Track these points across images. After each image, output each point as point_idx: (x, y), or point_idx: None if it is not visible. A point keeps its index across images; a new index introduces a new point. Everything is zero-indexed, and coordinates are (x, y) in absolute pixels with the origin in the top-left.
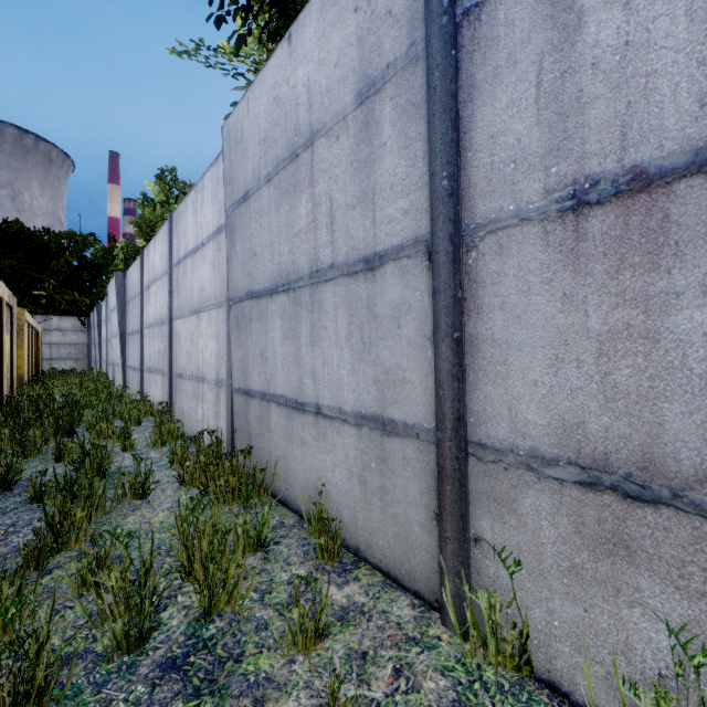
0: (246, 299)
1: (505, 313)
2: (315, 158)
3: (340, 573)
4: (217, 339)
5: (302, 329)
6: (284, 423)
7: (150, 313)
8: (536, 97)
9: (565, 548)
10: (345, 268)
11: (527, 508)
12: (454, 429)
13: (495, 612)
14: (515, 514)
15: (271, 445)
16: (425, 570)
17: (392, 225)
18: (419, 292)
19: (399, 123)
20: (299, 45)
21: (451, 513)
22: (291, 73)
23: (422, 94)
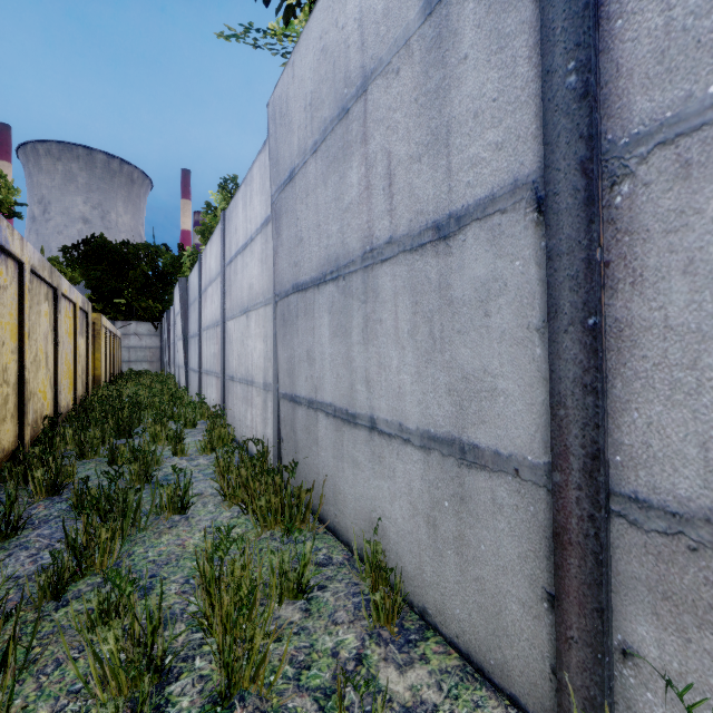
0: (292, 293)
1: (695, 278)
2: (368, 107)
3: (401, 646)
4: (264, 340)
5: (353, 324)
6: (333, 437)
7: (207, 315)
8: None
9: None
10: (407, 242)
11: None
12: (586, 471)
13: None
14: None
15: (318, 461)
16: (529, 671)
17: (476, 170)
18: (520, 260)
19: (488, 18)
20: None
21: (578, 601)
22: (339, 11)
23: None
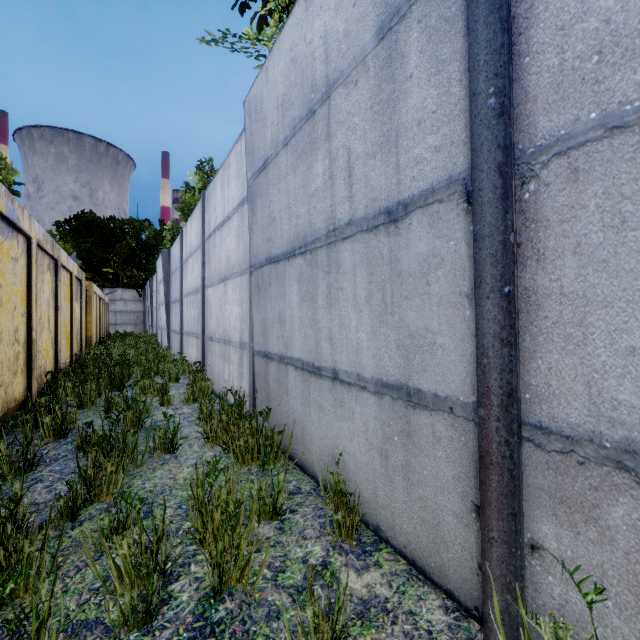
0: (266, 265)
1: (581, 257)
2: (332, 111)
3: (359, 555)
4: (240, 305)
5: (318, 291)
6: (301, 387)
7: (188, 283)
8: None
9: None
10: (364, 223)
11: (616, 520)
12: (503, 406)
13: None
14: (595, 524)
15: (288, 408)
16: (461, 569)
17: (420, 168)
18: (453, 241)
19: (428, 46)
20: None
21: (498, 509)
22: (307, 29)
23: (459, 3)
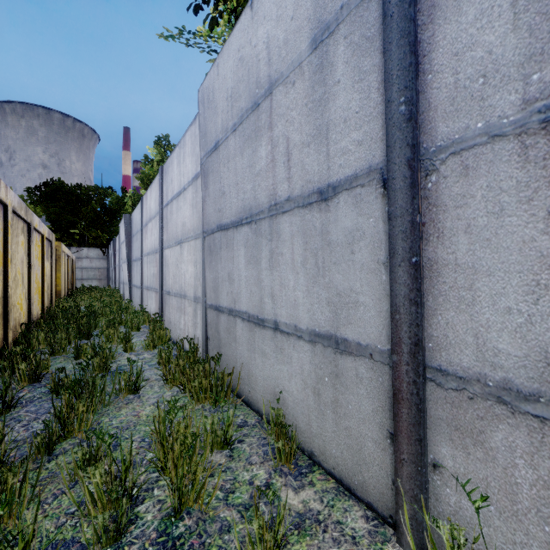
0: (217, 231)
1: (471, 236)
2: (273, 105)
3: (296, 476)
4: (194, 264)
5: (262, 256)
6: (247, 336)
7: (148, 244)
8: (512, 1)
9: (547, 493)
10: (300, 200)
11: (497, 443)
12: (411, 353)
13: (460, 547)
14: (482, 446)
15: (236, 353)
16: (379, 485)
17: (346, 157)
18: (373, 218)
19: (353, 59)
20: (260, 8)
21: (407, 436)
22: (252, 34)
23: (377, 26)
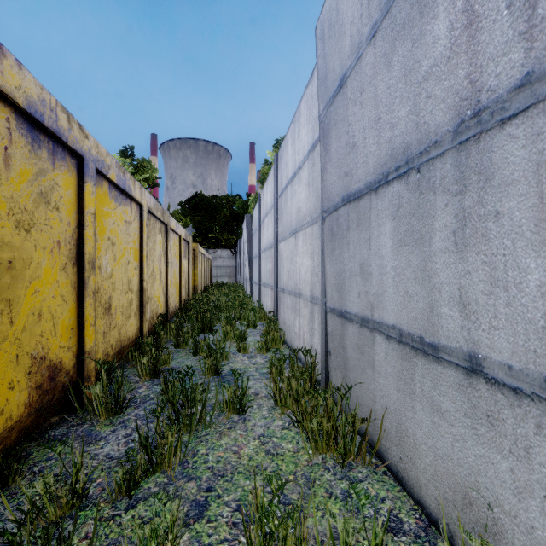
0: (342, 206)
1: None
2: None
3: None
4: (311, 256)
5: (434, 227)
6: (396, 366)
7: (264, 240)
8: None
9: None
10: None
11: None
12: None
13: None
14: None
15: (374, 388)
16: None
17: None
18: None
19: None
20: None
21: None
22: None
23: None
